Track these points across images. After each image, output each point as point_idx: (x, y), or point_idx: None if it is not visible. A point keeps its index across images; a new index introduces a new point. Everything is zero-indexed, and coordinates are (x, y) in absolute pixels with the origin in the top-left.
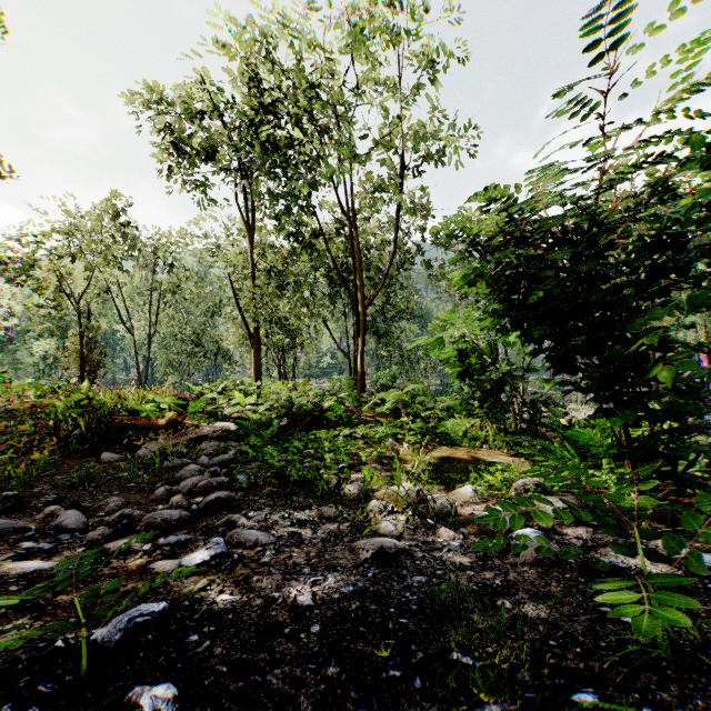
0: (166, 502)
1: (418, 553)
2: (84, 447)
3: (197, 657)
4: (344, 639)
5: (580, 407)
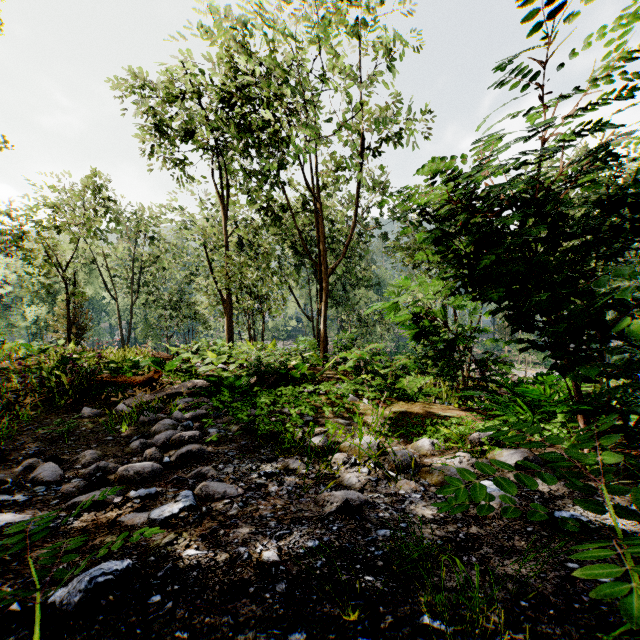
0: (140, 455)
1: (381, 505)
2: (67, 402)
3: (157, 620)
4: (310, 599)
5: (521, 366)
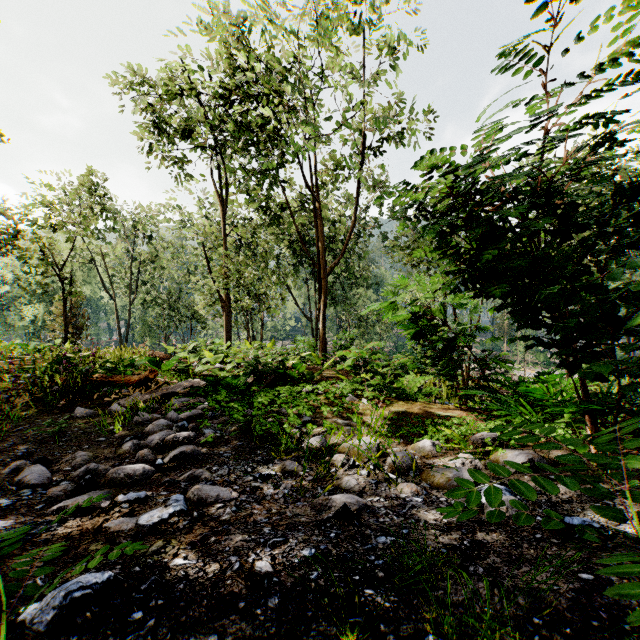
0: (132, 456)
1: (381, 510)
2: (61, 402)
3: None
4: (305, 615)
5: (520, 366)
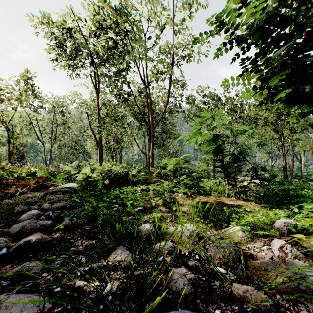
0: None
1: None
2: None
3: None
4: None
5: (248, 178)
